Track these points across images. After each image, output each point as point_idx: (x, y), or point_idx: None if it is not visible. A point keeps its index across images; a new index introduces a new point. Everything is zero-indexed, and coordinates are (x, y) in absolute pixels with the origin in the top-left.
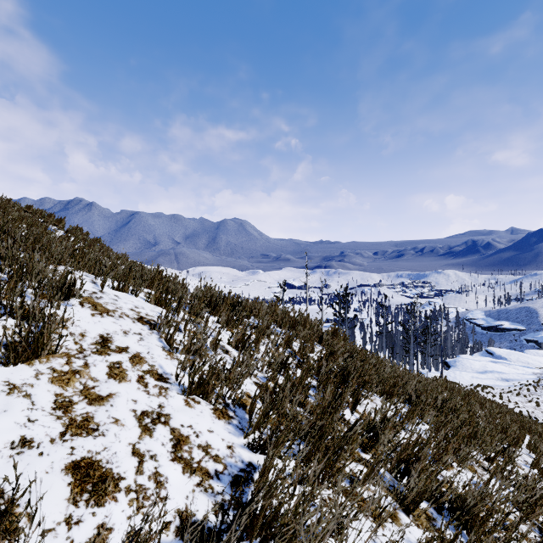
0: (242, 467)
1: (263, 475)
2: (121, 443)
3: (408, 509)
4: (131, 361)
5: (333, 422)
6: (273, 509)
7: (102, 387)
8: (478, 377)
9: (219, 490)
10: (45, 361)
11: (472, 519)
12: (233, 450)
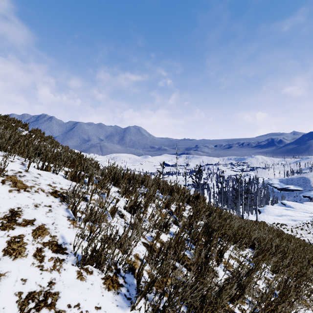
0: None
1: None
2: None
3: None
4: (34, 233)
5: (210, 288)
6: None
7: None
8: (277, 218)
9: None
10: None
11: None
12: None
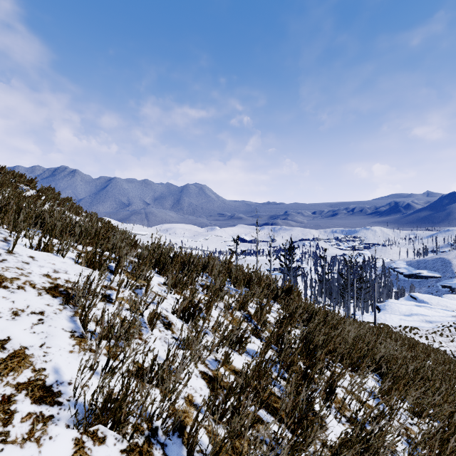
0: None
1: None
2: None
3: None
4: (3, 365)
5: None
6: None
7: None
8: (405, 319)
9: None
10: None
11: None
12: None
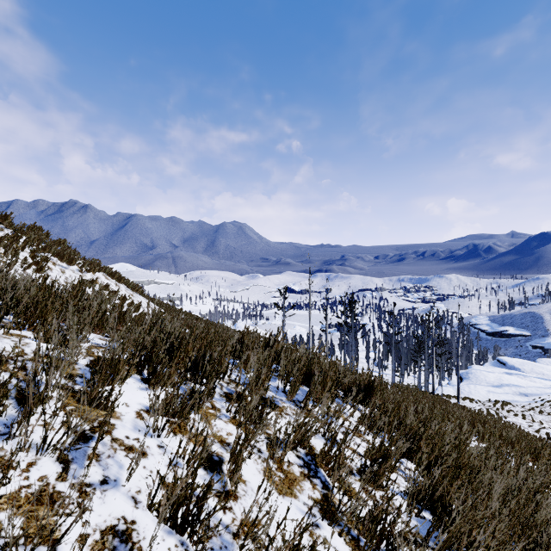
0: None
1: None
2: None
3: None
4: None
5: None
6: None
7: None
8: (494, 391)
9: None
10: None
11: None
12: None
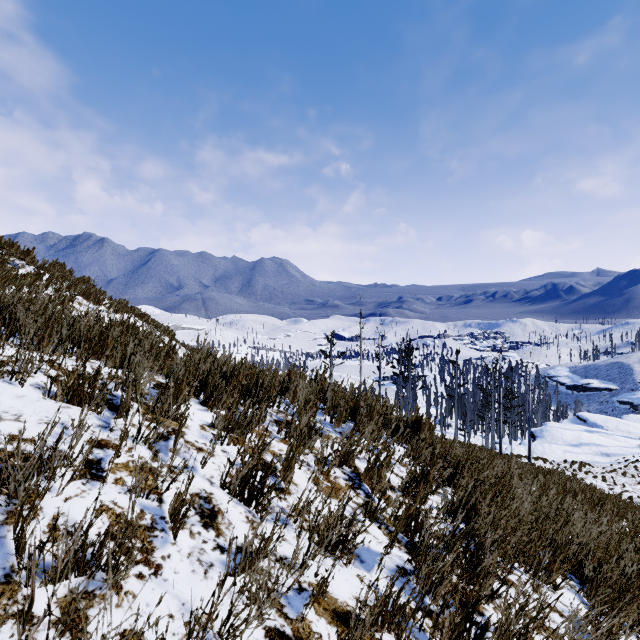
0: None
1: None
2: None
3: None
4: None
5: None
6: None
7: None
8: (571, 451)
9: None
10: None
11: None
12: None
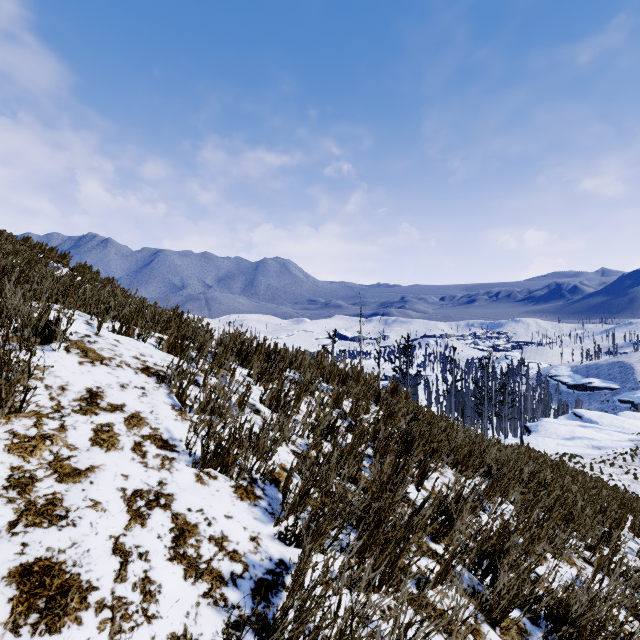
0: (269, 566)
1: (297, 580)
2: (99, 536)
3: (493, 619)
4: (127, 422)
5: (393, 504)
6: (311, 628)
7: (81, 457)
8: (564, 444)
9: (235, 602)
10: (3, 423)
11: (577, 632)
12: (259, 544)
